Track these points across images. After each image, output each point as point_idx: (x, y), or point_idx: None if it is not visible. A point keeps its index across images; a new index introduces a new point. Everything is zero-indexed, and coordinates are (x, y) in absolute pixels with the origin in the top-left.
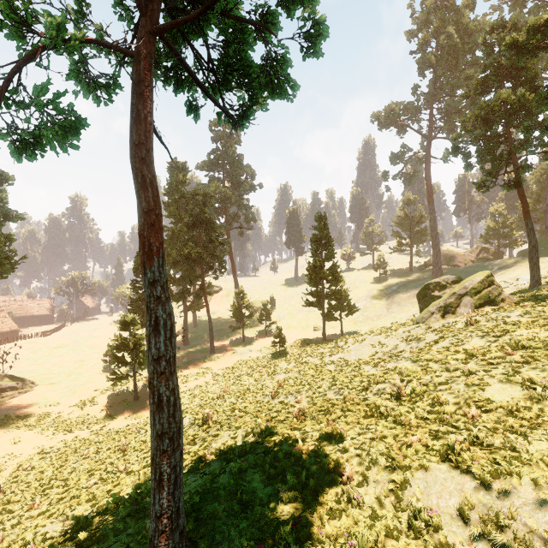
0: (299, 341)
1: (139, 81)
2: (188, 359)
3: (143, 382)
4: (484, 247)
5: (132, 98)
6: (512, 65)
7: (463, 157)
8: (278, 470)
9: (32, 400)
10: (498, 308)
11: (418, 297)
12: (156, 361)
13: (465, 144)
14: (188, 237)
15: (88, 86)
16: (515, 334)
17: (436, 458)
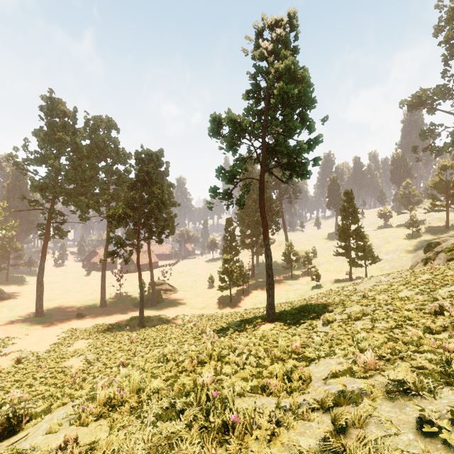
0: (331, 279)
1: (262, 189)
2: (256, 285)
3: (232, 294)
4: None
5: (260, 194)
6: None
7: None
8: (304, 309)
9: (180, 297)
10: None
11: (424, 252)
12: (268, 265)
13: None
14: (256, 209)
15: (244, 185)
16: (445, 274)
17: (357, 305)
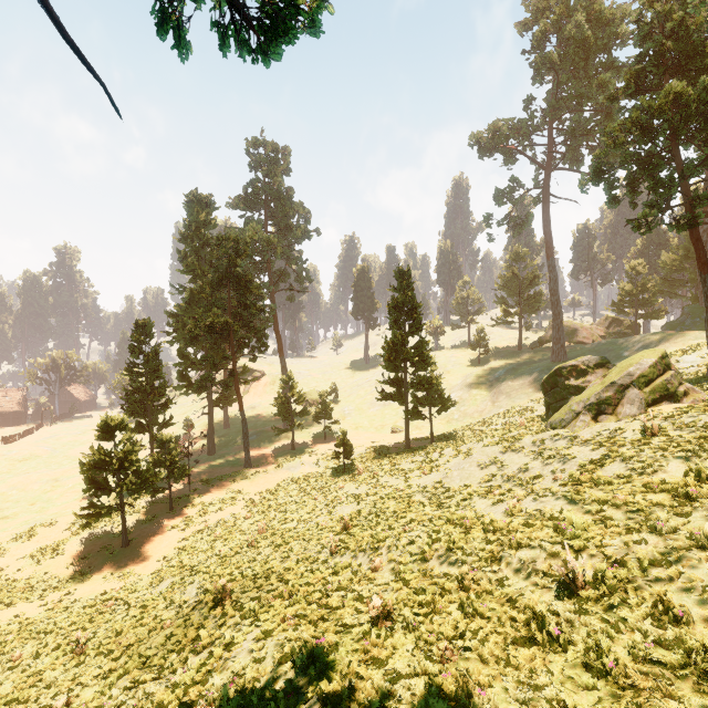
0: (372, 449)
1: None
2: (212, 476)
3: (140, 515)
4: (615, 318)
5: None
6: (681, 51)
7: (606, 187)
8: None
9: None
10: (686, 407)
11: (543, 387)
12: None
13: (609, 167)
14: (213, 301)
15: None
16: None
17: None
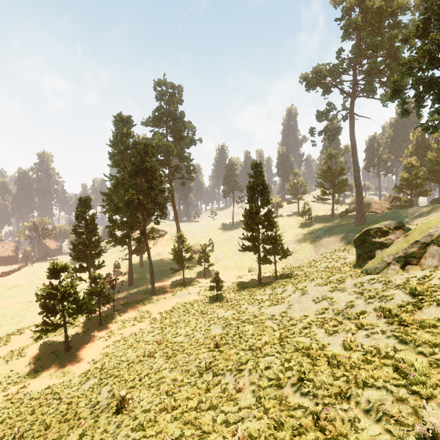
0: (235, 284)
1: None
2: (129, 301)
3: (79, 328)
4: (396, 196)
5: None
6: None
7: (399, 103)
8: None
9: None
10: None
11: (355, 243)
12: None
13: (402, 89)
14: (130, 185)
15: None
16: None
17: None
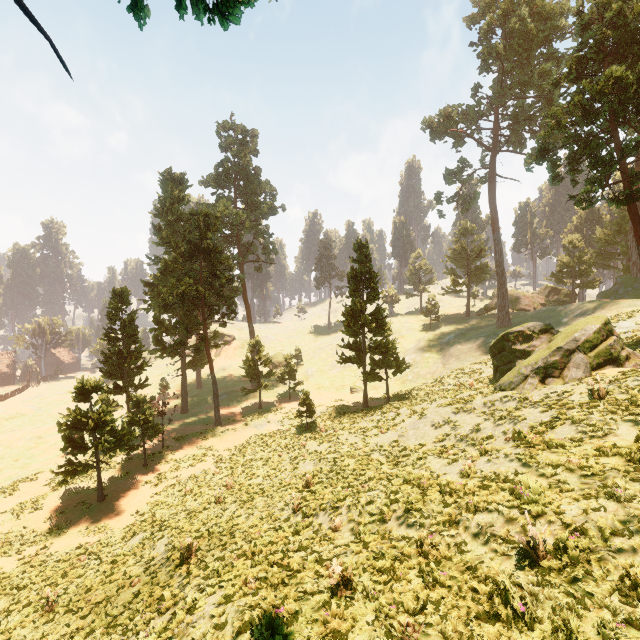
0: (332, 408)
1: None
2: (184, 434)
3: (116, 471)
4: (554, 287)
5: None
6: (620, 39)
7: (548, 166)
8: None
9: None
10: (629, 371)
11: (491, 351)
12: None
13: (552, 148)
14: (185, 271)
15: None
16: None
17: None
